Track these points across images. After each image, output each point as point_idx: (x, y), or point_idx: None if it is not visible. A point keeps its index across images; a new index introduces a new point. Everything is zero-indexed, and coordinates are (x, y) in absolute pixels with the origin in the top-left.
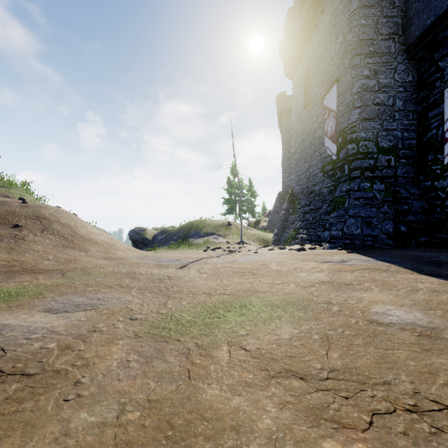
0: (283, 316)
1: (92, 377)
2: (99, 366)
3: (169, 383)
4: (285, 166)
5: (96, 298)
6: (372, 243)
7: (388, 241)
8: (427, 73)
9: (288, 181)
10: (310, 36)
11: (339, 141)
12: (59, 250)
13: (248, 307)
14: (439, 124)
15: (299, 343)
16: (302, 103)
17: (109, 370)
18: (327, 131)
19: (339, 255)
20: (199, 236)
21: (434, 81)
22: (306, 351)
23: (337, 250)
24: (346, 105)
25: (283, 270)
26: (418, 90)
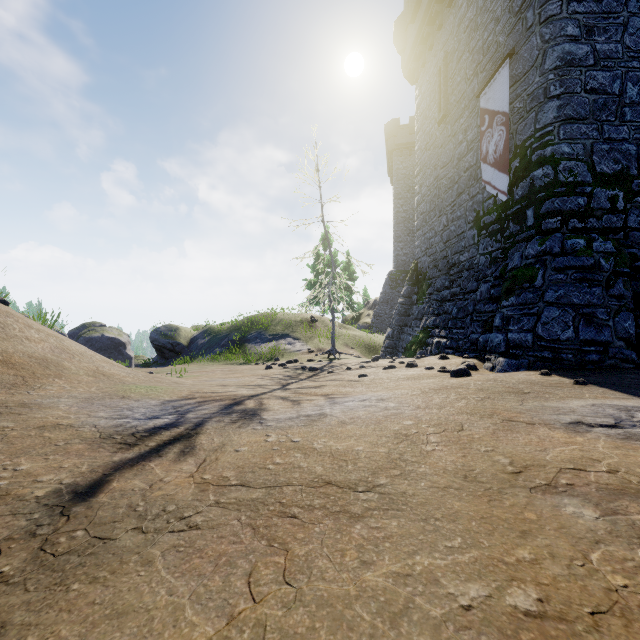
0: None
1: None
2: None
3: None
4: (399, 232)
5: None
6: (599, 359)
7: (631, 354)
8: None
9: (404, 255)
10: None
11: (514, 166)
12: None
13: None
14: None
15: None
16: (435, 117)
17: None
18: (488, 152)
19: (570, 392)
20: (262, 341)
21: None
22: None
23: (543, 376)
24: (531, 96)
25: (482, 476)
26: None
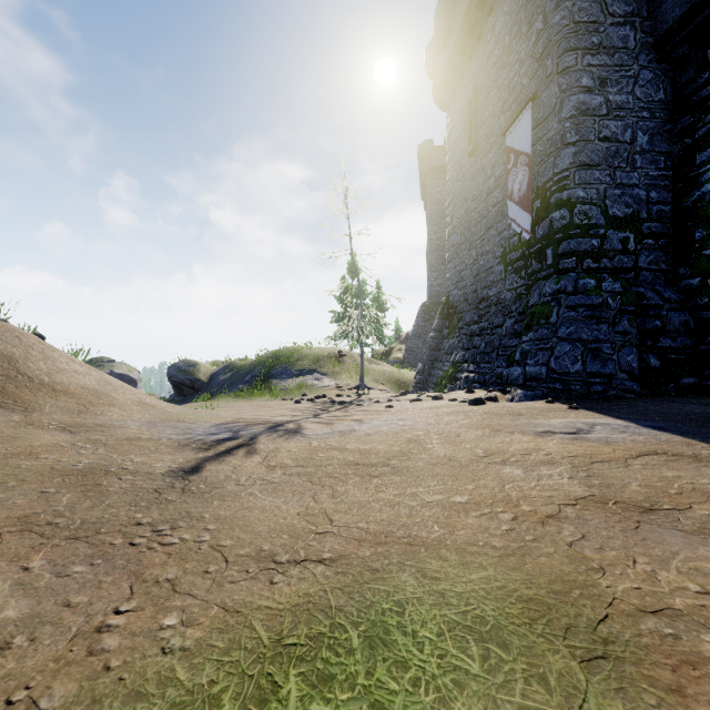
0: None
1: None
2: None
3: None
4: (433, 260)
5: None
6: (603, 389)
7: (632, 385)
8: (692, 85)
9: (437, 285)
10: (480, 29)
11: (536, 206)
12: None
13: (395, 647)
14: None
15: None
16: (466, 149)
17: None
18: (513, 190)
19: (559, 414)
20: (288, 376)
21: (706, 98)
22: None
23: (547, 404)
24: (550, 141)
25: (461, 458)
26: (676, 117)
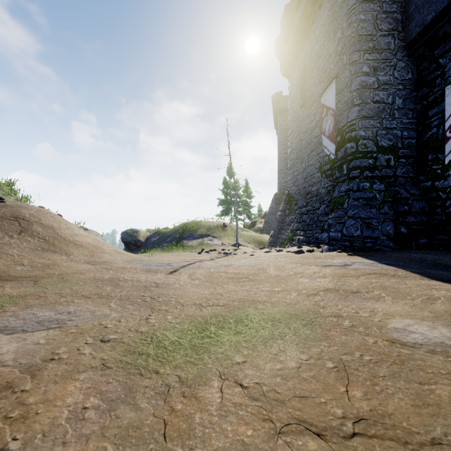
0: (287, 334)
1: (27, 439)
2: (42, 418)
3: (135, 447)
4: (281, 167)
5: (66, 312)
6: (372, 245)
7: (389, 243)
8: (427, 71)
9: (284, 182)
10: (307, 32)
11: (338, 139)
12: (37, 253)
13: (244, 322)
14: (440, 122)
15: (309, 374)
16: (299, 102)
17: (54, 426)
18: (325, 130)
19: (340, 258)
20: (193, 238)
21: (434, 79)
22: (319, 386)
23: (337, 253)
24: (345, 102)
25: (282, 275)
26: (418, 88)
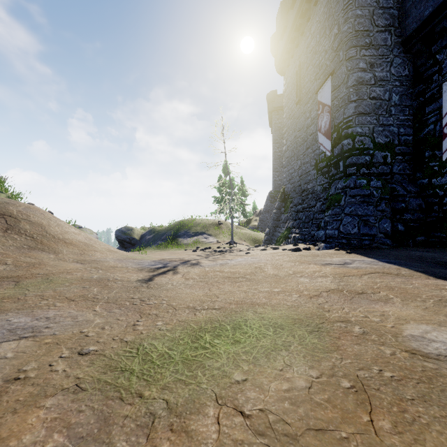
0: (292, 343)
1: None
2: None
3: None
4: (276, 165)
5: (44, 317)
6: (369, 243)
7: (386, 241)
8: (424, 67)
9: (279, 180)
10: (303, 29)
11: (334, 136)
12: (23, 252)
13: (243, 329)
14: (437, 119)
15: (323, 397)
16: (294, 100)
17: None
18: (321, 126)
19: (339, 256)
20: (188, 236)
21: (431, 75)
22: (337, 414)
23: (335, 251)
24: (341, 99)
25: (281, 275)
26: (415, 85)
